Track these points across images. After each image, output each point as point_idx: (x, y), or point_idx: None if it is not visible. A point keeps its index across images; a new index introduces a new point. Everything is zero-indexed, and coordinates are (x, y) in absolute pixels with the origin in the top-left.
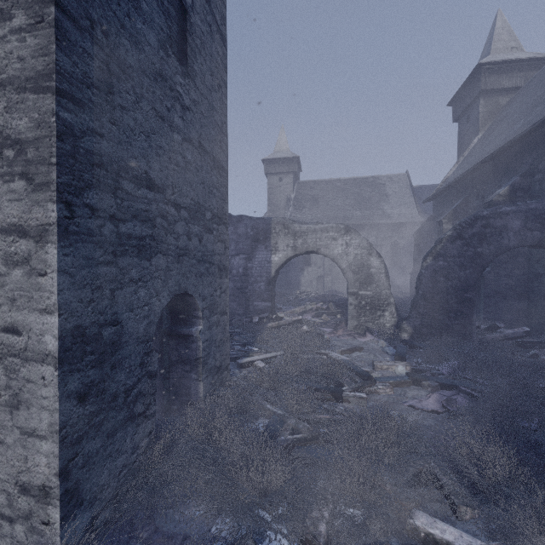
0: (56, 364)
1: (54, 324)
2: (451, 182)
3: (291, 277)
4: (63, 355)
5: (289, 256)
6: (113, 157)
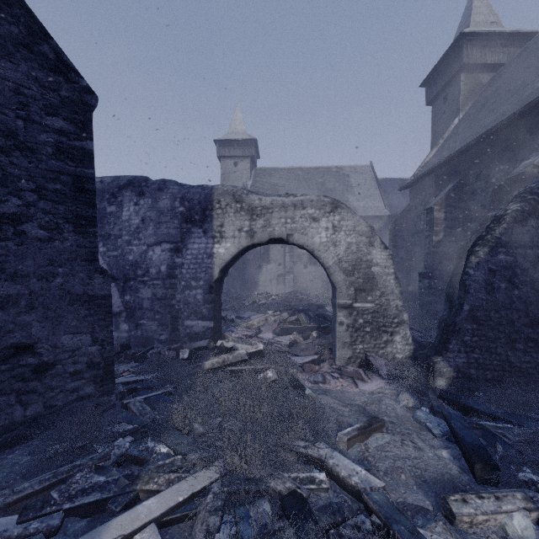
0: None
1: None
2: (442, 161)
3: (248, 275)
4: None
5: (243, 247)
6: None
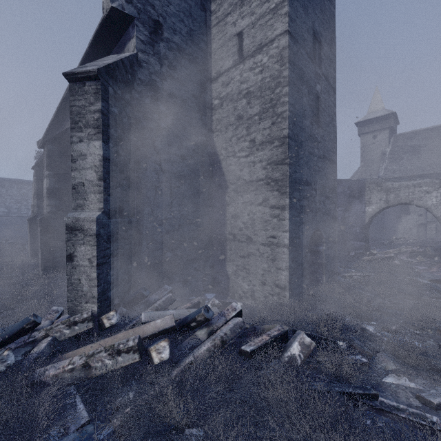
0: (288, 248)
1: (287, 235)
2: None
3: (386, 224)
4: (289, 245)
5: (382, 208)
6: (298, 178)
